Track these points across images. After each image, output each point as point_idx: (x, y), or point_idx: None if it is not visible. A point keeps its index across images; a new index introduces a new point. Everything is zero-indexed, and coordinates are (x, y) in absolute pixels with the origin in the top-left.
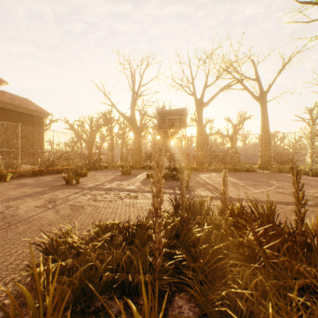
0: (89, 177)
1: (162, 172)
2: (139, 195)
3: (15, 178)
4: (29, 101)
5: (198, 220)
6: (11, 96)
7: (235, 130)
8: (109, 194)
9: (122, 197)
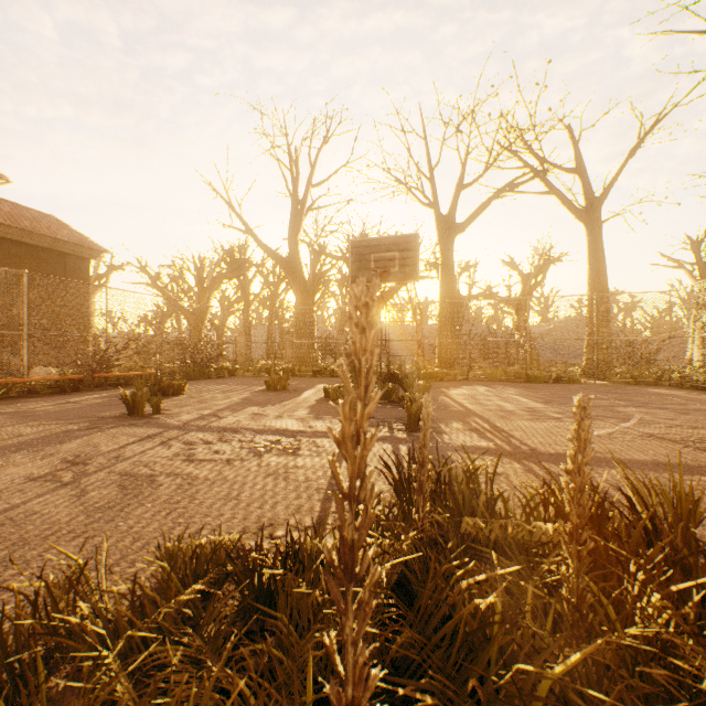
0: (188, 395)
1: (365, 407)
2: (303, 444)
3: (13, 398)
4: (56, 220)
5: (466, 531)
6: (13, 209)
7: (528, 288)
8: (229, 440)
9: (261, 450)
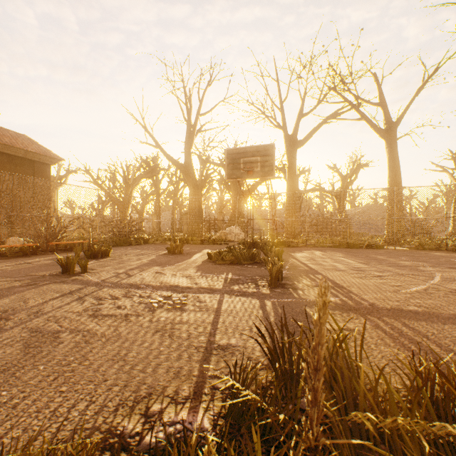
0: (112, 258)
1: None
2: (189, 300)
3: None
4: (28, 138)
5: (351, 418)
6: None
7: (345, 184)
8: (131, 296)
9: (155, 306)
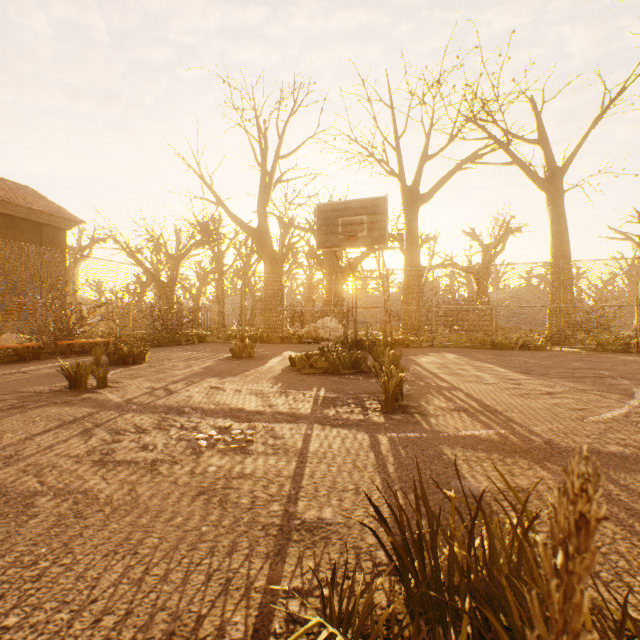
0: (149, 364)
1: None
2: (258, 434)
3: None
4: (33, 191)
5: None
6: None
7: (488, 258)
8: (168, 427)
9: (202, 445)
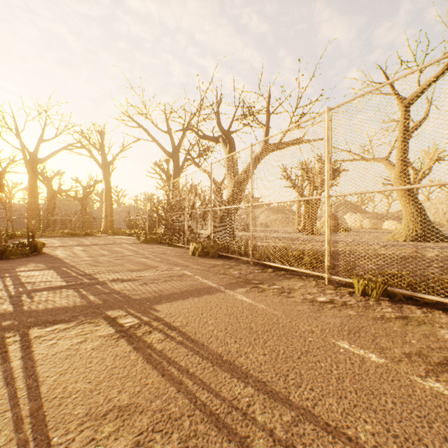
0: None
1: None
2: None
3: None
4: None
5: None
6: None
7: (86, 193)
8: None
9: None
